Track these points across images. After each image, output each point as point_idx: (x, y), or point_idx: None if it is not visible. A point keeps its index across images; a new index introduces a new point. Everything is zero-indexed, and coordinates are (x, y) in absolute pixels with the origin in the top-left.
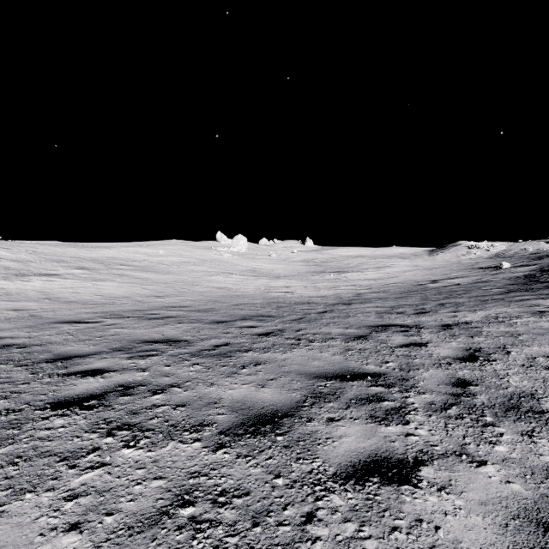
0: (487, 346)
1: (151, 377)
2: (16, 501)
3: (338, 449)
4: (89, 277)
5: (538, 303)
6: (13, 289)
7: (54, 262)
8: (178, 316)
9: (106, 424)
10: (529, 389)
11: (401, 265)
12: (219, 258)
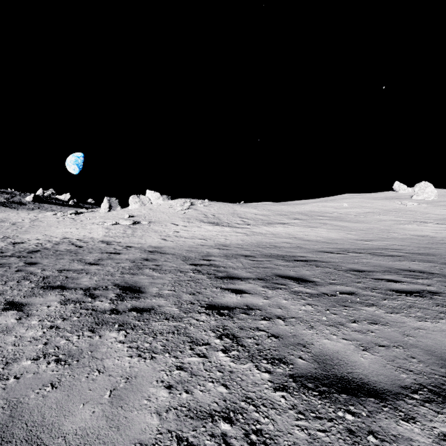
0: None
1: (442, 290)
2: (439, 320)
3: None
4: (305, 225)
5: None
6: (273, 231)
7: (280, 215)
8: (403, 256)
9: (445, 305)
10: None
11: None
12: (402, 207)
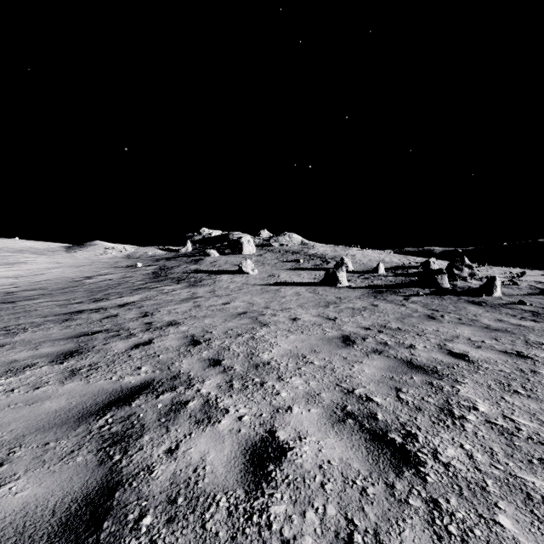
0: (150, 310)
1: None
2: None
3: (120, 347)
4: None
5: (164, 288)
6: None
7: None
8: None
9: None
10: (173, 319)
11: (41, 261)
12: None
